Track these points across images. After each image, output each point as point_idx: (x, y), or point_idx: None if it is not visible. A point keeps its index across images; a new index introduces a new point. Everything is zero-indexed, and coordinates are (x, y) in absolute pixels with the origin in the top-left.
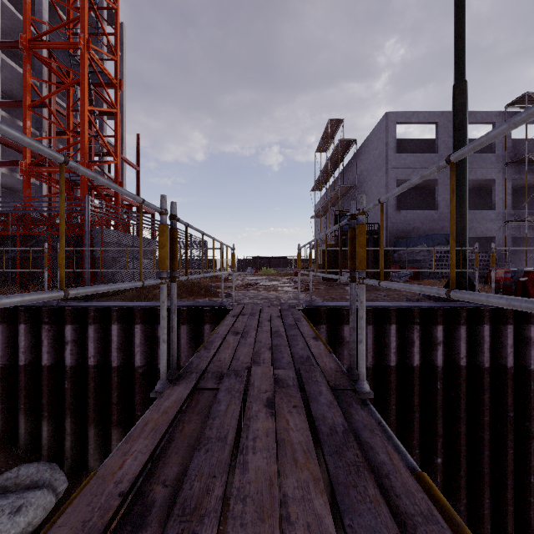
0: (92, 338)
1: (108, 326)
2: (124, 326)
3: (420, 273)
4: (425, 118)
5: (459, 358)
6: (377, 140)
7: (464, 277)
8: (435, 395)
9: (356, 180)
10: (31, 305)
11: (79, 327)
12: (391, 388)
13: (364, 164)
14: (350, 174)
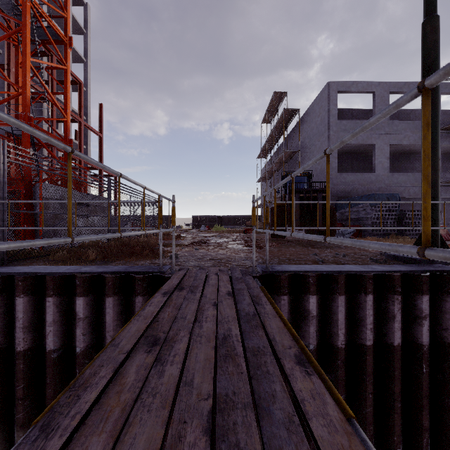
0: None
1: (14, 299)
2: (34, 299)
3: (362, 230)
4: (363, 88)
5: (448, 334)
6: (319, 108)
7: (436, 235)
8: (420, 380)
9: (299, 146)
10: None
11: None
12: (367, 372)
13: (306, 132)
14: (293, 142)
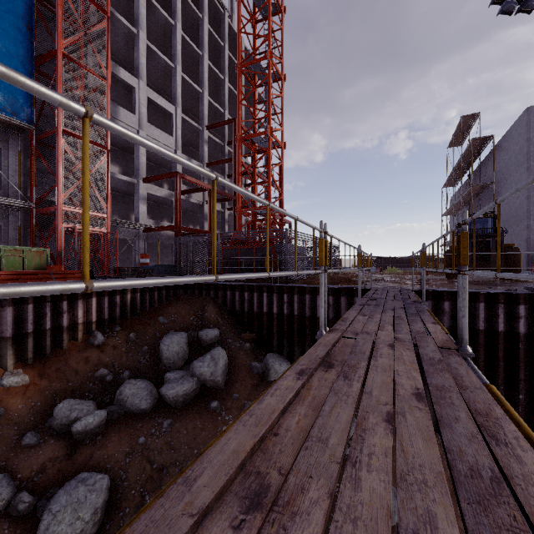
0: (296, 301)
1: (303, 296)
2: (311, 296)
3: None
4: None
5: None
6: (517, 135)
7: None
8: (517, 352)
9: (493, 177)
10: (266, 284)
11: (289, 296)
12: (480, 344)
13: (503, 160)
14: (489, 169)
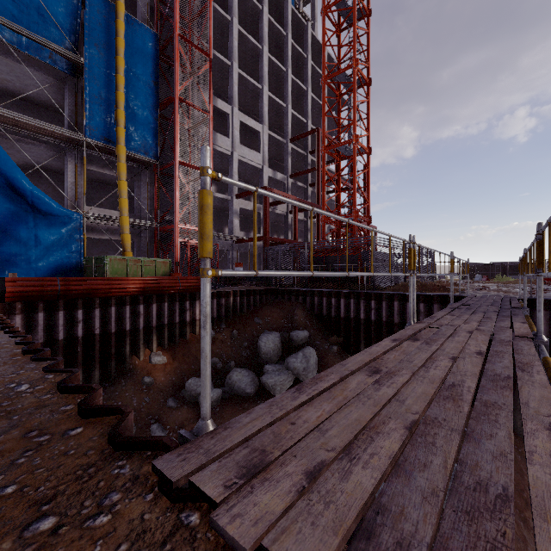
0: (384, 307)
1: (392, 303)
2: (400, 303)
3: None
4: None
5: None
6: None
7: None
8: None
9: None
10: (353, 291)
11: (377, 302)
12: None
13: None
14: None
